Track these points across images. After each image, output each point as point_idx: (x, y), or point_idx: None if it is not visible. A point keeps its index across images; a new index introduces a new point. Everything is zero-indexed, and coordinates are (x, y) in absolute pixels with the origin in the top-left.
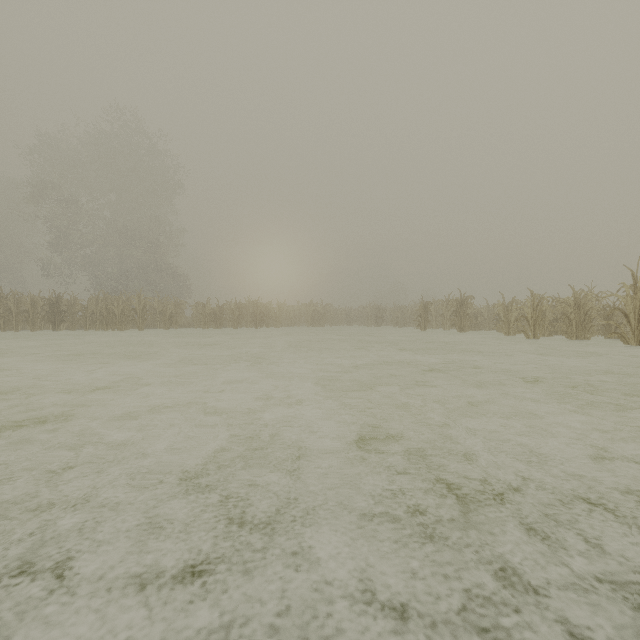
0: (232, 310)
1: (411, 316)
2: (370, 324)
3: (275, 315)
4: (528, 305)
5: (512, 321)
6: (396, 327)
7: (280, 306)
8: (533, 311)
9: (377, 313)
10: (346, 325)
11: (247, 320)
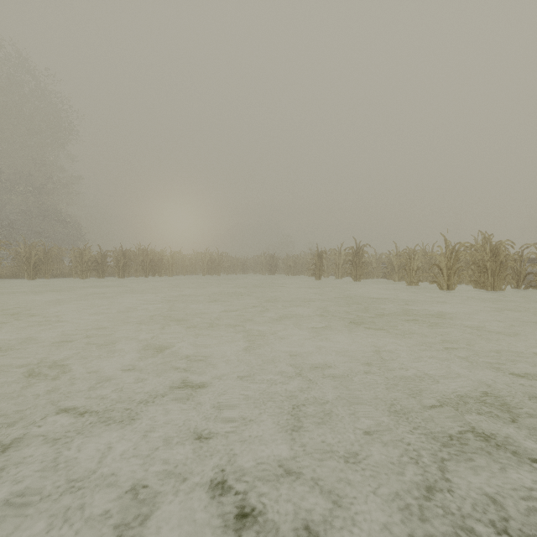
0: (116, 258)
1: (302, 265)
2: (264, 272)
3: (168, 263)
4: (441, 252)
5: (414, 270)
6: (288, 275)
7: (173, 254)
8: (447, 259)
9: (271, 262)
10: (242, 273)
11: (136, 269)
